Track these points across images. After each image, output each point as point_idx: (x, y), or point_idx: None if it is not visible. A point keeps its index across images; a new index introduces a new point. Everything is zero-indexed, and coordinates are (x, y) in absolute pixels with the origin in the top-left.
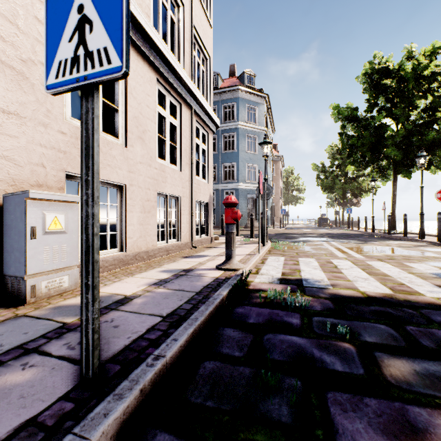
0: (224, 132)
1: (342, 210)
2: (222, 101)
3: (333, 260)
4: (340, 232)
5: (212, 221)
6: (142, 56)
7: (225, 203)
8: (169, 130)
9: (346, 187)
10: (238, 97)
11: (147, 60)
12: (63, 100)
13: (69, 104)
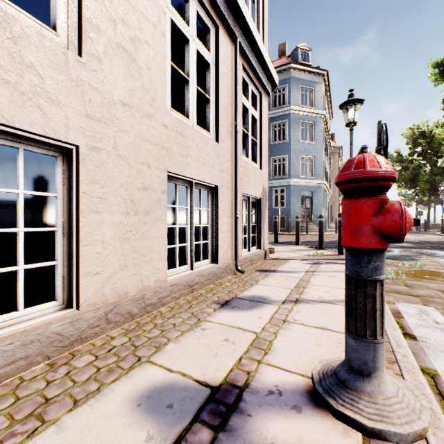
0: (273, 120)
1: (428, 209)
2: None
3: None
4: (439, 240)
5: (266, 226)
6: None
7: (352, 179)
8: (194, 64)
9: (436, 179)
10: (289, 77)
11: None
12: None
13: None
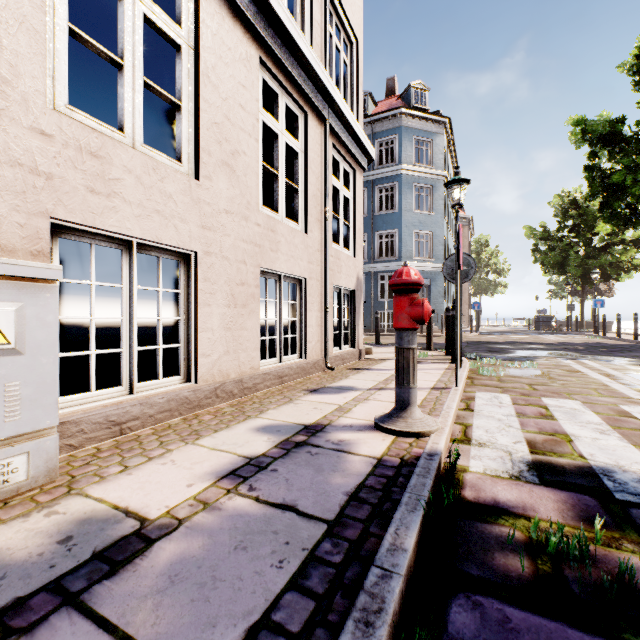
0: (378, 183)
1: (581, 303)
2: (374, 135)
3: (629, 408)
4: (584, 341)
5: (361, 322)
6: (231, 9)
7: (395, 284)
8: (283, 158)
9: (590, 263)
10: (400, 126)
11: (240, 20)
12: (43, 64)
13: (65, 77)
